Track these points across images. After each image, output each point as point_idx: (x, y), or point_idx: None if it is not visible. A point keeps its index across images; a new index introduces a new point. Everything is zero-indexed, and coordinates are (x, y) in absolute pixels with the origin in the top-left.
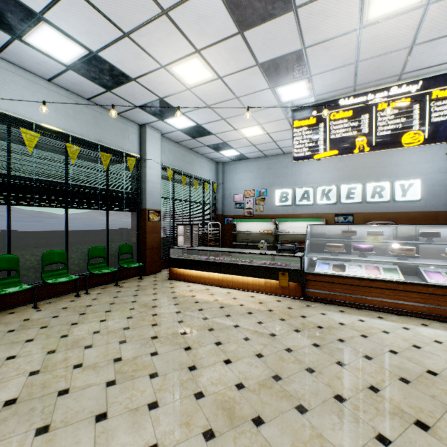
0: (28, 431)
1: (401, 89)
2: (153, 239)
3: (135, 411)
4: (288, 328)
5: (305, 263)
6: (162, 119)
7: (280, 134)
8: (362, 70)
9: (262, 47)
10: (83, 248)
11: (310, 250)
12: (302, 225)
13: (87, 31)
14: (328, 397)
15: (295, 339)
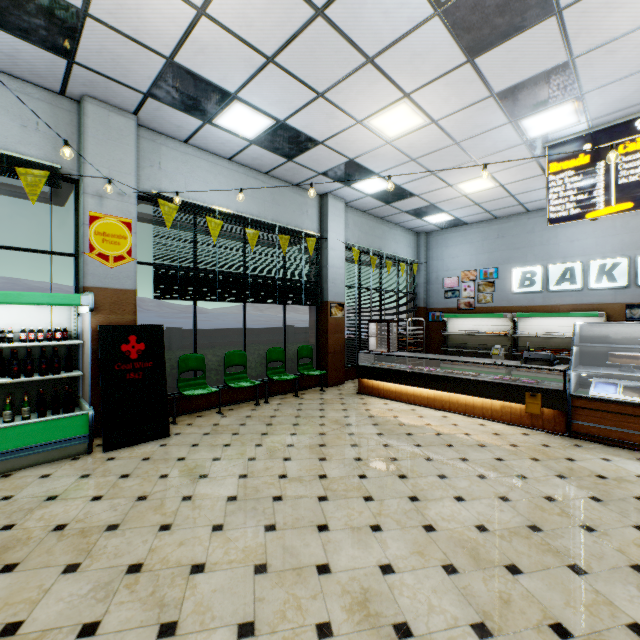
0: (258, 526)
1: None
2: (335, 340)
3: (357, 530)
4: (546, 472)
5: (571, 381)
6: (348, 184)
7: (522, 184)
8: None
9: (502, 72)
10: (259, 350)
11: (579, 362)
12: (560, 324)
13: (278, 101)
14: (620, 564)
15: (558, 487)
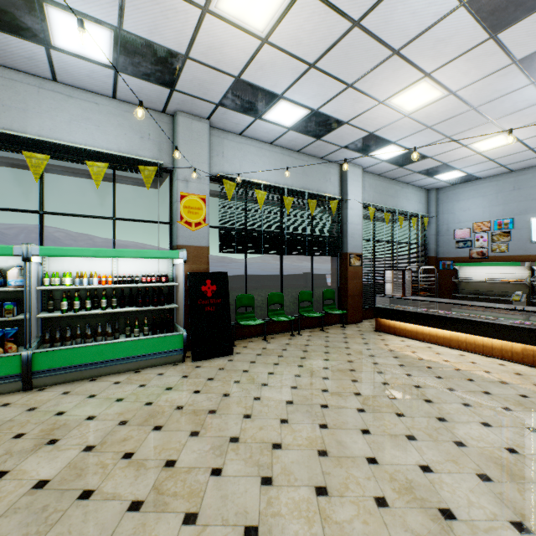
0: (313, 423)
1: None
2: (354, 285)
3: (395, 437)
4: None
5: None
6: (366, 153)
7: None
8: None
9: (526, 41)
10: (292, 292)
11: None
12: None
13: (314, 95)
14: None
15: None
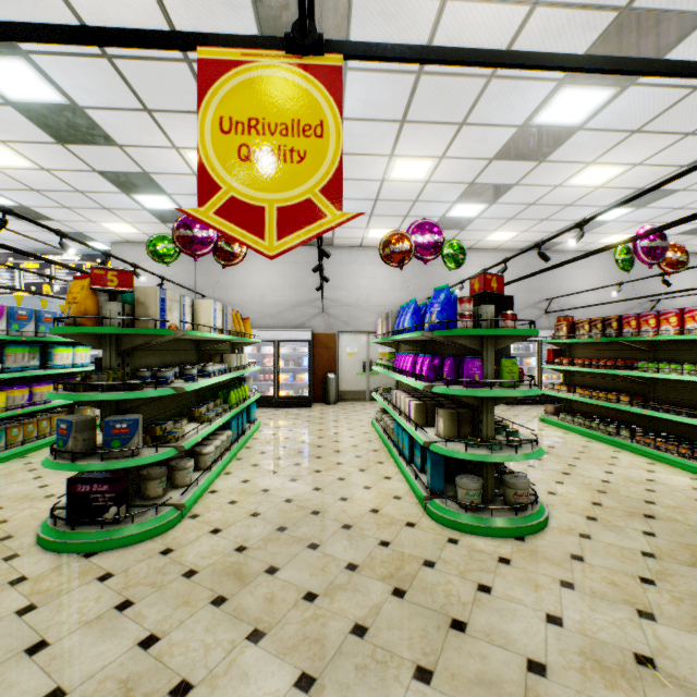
0: None
1: (71, 257)
2: None
3: None
4: None
5: None
6: None
7: None
8: (23, 243)
9: None
10: None
11: None
12: None
13: None
14: None
15: None
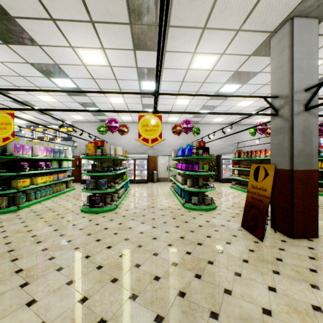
0: None
1: (55, 126)
2: None
3: None
4: None
5: None
6: None
7: None
8: (38, 122)
9: None
10: None
11: None
12: None
13: None
14: None
15: None
